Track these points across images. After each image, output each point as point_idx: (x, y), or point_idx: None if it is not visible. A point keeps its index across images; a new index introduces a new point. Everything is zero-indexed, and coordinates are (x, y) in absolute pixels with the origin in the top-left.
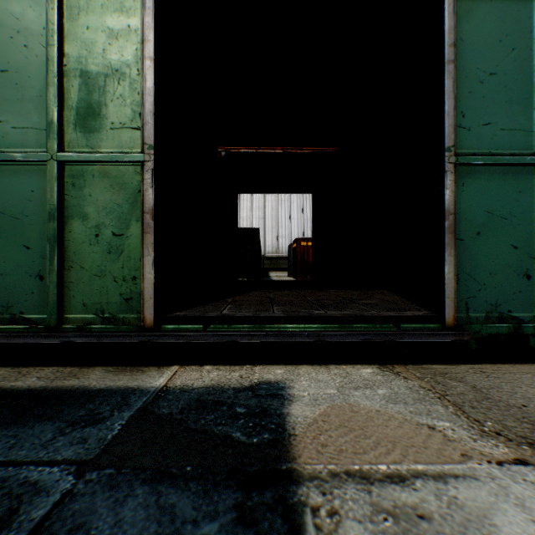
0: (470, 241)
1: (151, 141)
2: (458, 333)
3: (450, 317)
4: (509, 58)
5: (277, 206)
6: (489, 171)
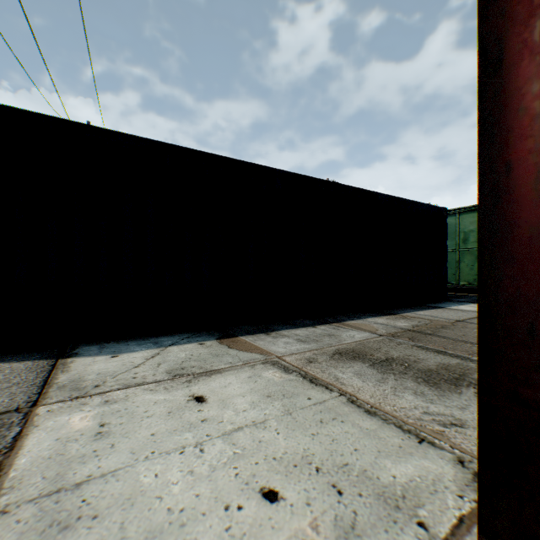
0: None
1: None
2: None
3: None
4: None
5: None
6: None
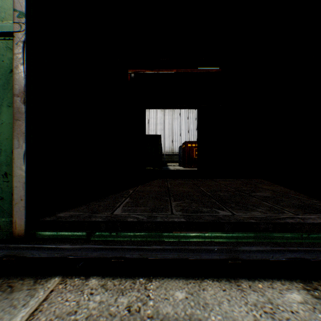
0: None
1: (22, 8)
2: None
3: None
4: None
5: (172, 122)
6: None
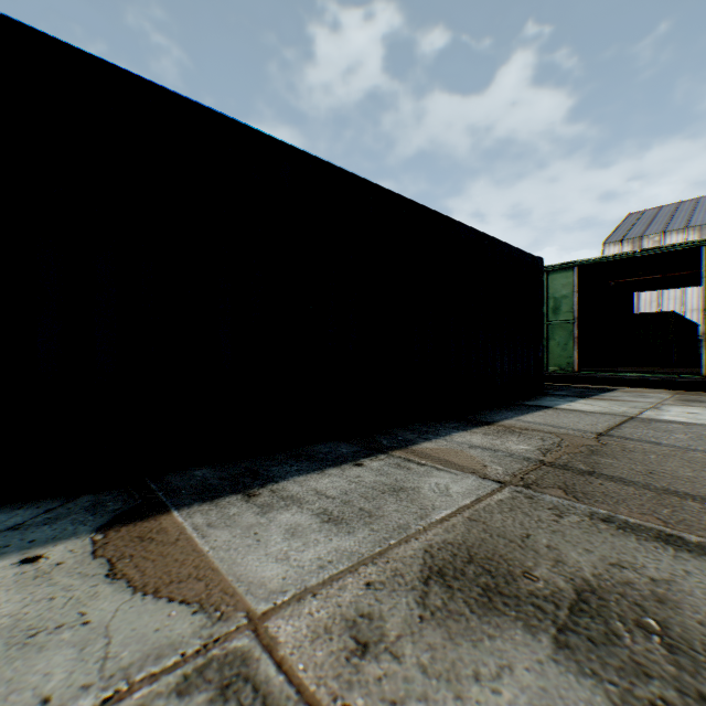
0: None
1: (576, 316)
2: (704, 379)
3: (702, 373)
4: None
5: None
6: None
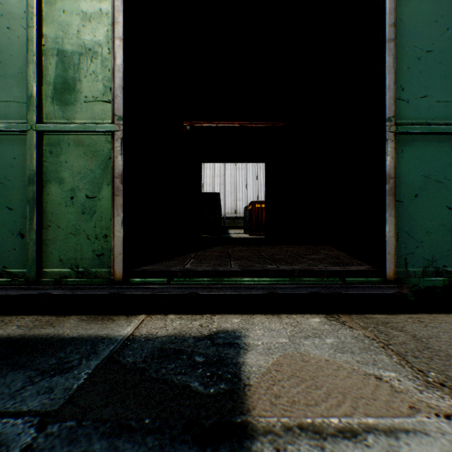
0: (408, 202)
1: (120, 113)
2: (398, 286)
3: (390, 271)
4: (444, 36)
5: (235, 174)
6: (426, 139)
